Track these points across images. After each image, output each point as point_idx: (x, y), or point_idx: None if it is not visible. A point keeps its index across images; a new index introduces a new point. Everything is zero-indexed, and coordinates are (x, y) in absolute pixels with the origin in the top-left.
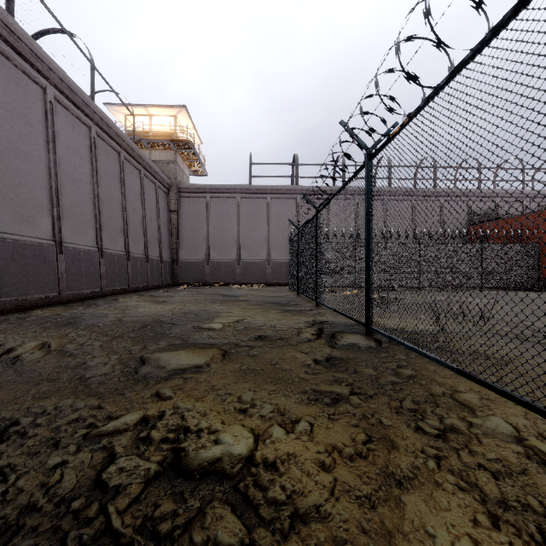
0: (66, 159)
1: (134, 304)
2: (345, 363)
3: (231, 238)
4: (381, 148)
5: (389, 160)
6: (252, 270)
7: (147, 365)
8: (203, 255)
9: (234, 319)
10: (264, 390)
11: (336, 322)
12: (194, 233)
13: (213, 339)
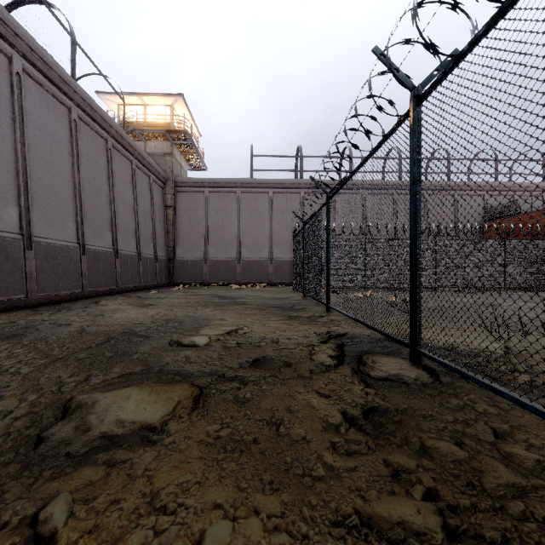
0: (38, 141)
1: (114, 307)
2: (399, 423)
3: (231, 235)
4: (444, 75)
5: (399, 152)
6: (253, 269)
7: (65, 423)
8: (201, 253)
9: (225, 330)
10: (256, 515)
11: (357, 334)
12: (192, 230)
13: (189, 366)
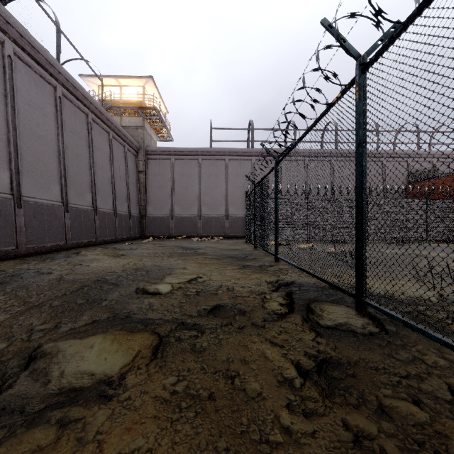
0: (27, 114)
1: (91, 257)
2: (353, 377)
3: (193, 195)
4: (391, 40)
5: (336, 125)
6: (212, 224)
7: (27, 374)
8: (168, 211)
9: (186, 278)
10: None
11: (304, 283)
12: (160, 191)
13: (152, 314)
